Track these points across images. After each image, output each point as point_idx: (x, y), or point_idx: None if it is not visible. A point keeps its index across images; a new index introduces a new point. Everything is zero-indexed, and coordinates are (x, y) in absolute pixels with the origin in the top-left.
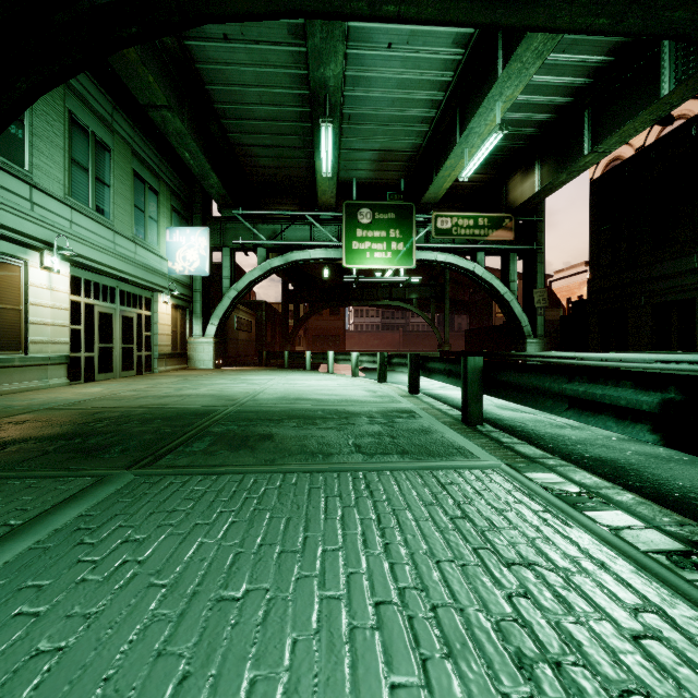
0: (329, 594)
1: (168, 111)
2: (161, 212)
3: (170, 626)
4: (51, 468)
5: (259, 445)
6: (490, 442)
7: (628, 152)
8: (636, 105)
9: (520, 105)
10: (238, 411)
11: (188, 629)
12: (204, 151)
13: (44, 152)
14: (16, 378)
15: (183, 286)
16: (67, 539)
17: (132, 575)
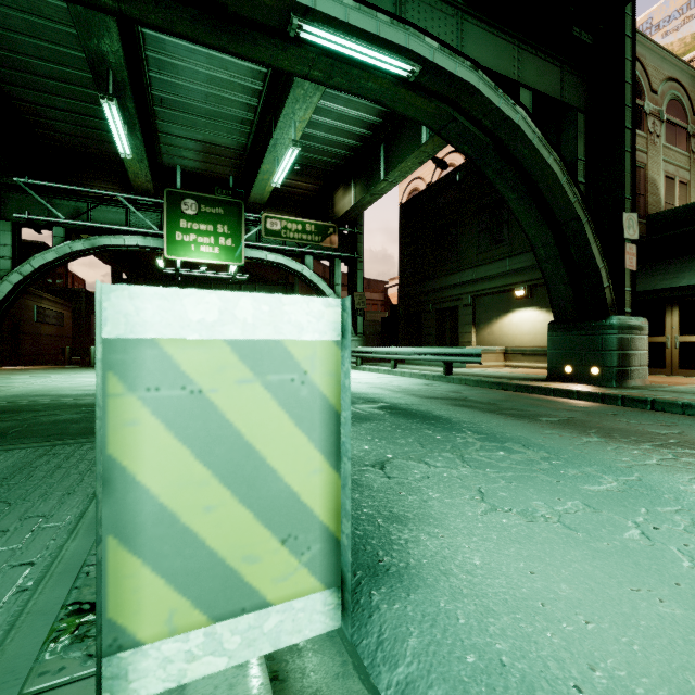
0: None
1: None
2: None
3: None
4: None
5: None
6: None
7: (422, 185)
8: (409, 148)
9: (330, 128)
10: None
11: None
12: None
13: None
14: None
15: None
16: None
17: None
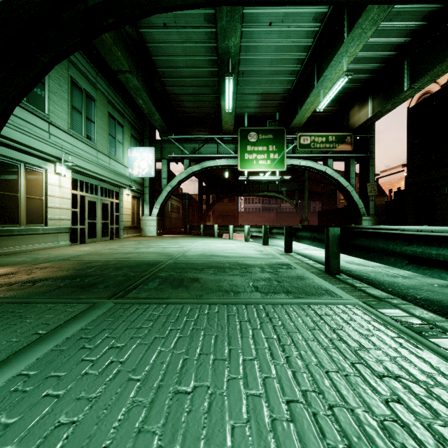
0: (252, 393)
1: (129, 74)
2: (125, 138)
3: (145, 410)
4: (63, 297)
5: (190, 285)
6: (347, 286)
7: (435, 87)
8: (443, 54)
9: (359, 59)
10: (174, 263)
11: (157, 413)
12: (151, 98)
13: (56, 102)
14: (40, 241)
15: (138, 184)
16: (74, 344)
17: (117, 371)
